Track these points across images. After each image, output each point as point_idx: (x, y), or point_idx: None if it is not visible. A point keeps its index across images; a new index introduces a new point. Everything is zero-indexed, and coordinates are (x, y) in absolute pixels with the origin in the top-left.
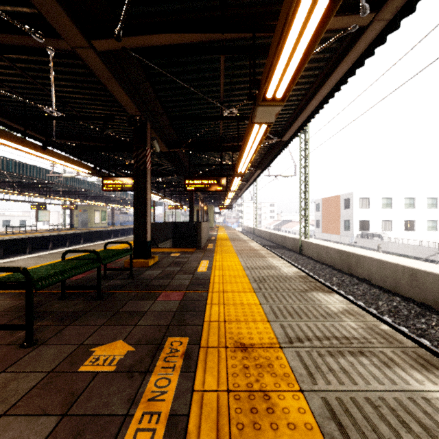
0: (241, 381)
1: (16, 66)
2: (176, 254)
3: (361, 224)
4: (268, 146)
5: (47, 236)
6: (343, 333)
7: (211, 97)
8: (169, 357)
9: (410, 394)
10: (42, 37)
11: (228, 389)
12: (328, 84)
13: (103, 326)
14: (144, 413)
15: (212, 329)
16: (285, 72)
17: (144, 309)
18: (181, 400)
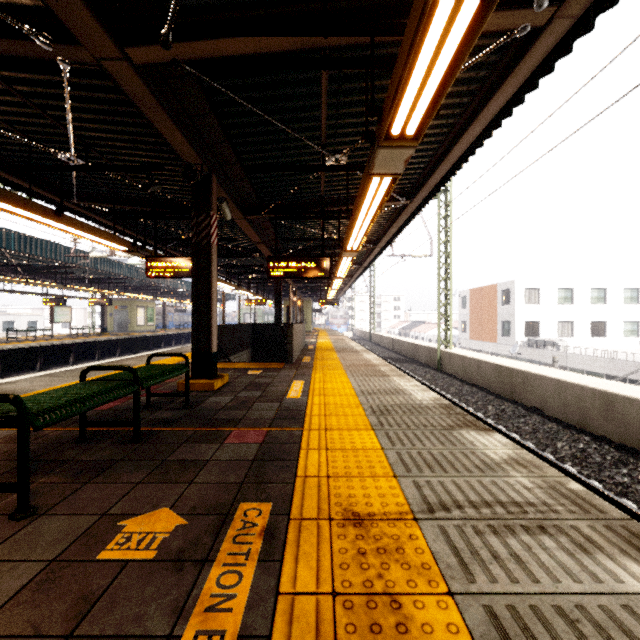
0: (355, 577)
1: (15, 89)
2: (256, 372)
3: (528, 327)
4: (392, 212)
5: (67, 345)
6: (512, 495)
7: (308, 138)
8: (240, 535)
9: (625, 600)
10: (50, 42)
11: (334, 590)
12: (482, 117)
13: (140, 485)
14: (198, 633)
15: (308, 489)
16: (420, 94)
17: (205, 456)
18: (258, 609)
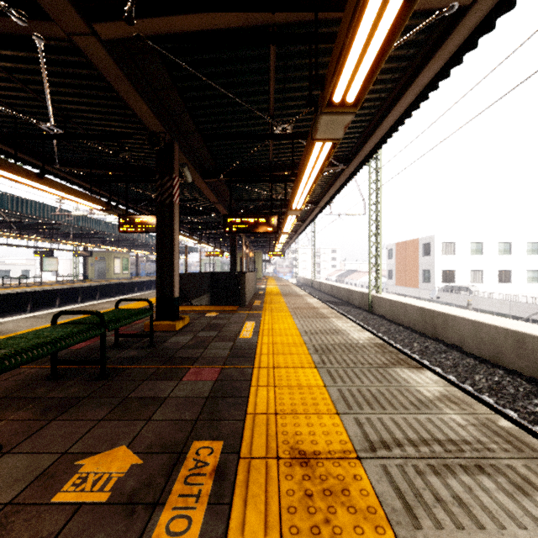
0: (302, 522)
1: None
2: (213, 314)
3: (445, 275)
4: (331, 176)
5: (54, 290)
6: (448, 432)
7: (258, 110)
8: (192, 475)
9: None
10: (24, 18)
11: (282, 537)
12: (412, 91)
13: (102, 422)
14: None
15: (257, 427)
16: (360, 63)
17: (163, 393)
18: None
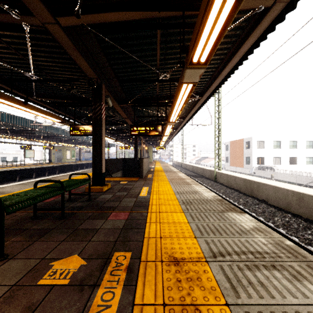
0: (175, 295)
1: (2, 40)
2: (124, 182)
3: (258, 160)
4: (192, 103)
5: (32, 169)
6: (256, 248)
7: (150, 65)
8: (114, 270)
9: None
10: (18, 14)
11: (164, 302)
12: (238, 54)
13: (63, 242)
14: None
15: (150, 244)
16: (208, 40)
17: (97, 226)
18: None
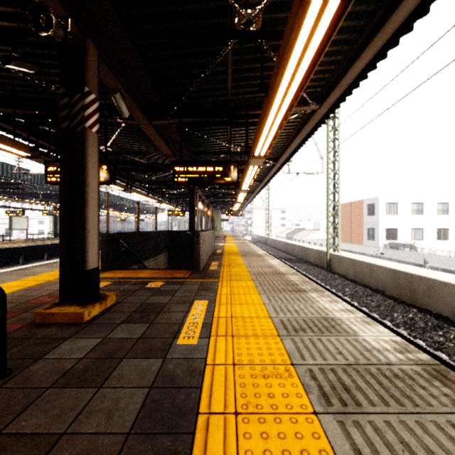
0: None
1: None
2: (157, 284)
3: (388, 233)
4: (295, 125)
5: (17, 248)
6: None
7: None
8: None
9: None
10: None
11: None
12: None
13: None
14: None
15: None
16: None
17: None
18: None
